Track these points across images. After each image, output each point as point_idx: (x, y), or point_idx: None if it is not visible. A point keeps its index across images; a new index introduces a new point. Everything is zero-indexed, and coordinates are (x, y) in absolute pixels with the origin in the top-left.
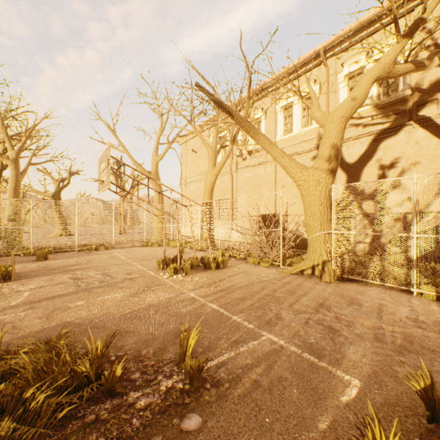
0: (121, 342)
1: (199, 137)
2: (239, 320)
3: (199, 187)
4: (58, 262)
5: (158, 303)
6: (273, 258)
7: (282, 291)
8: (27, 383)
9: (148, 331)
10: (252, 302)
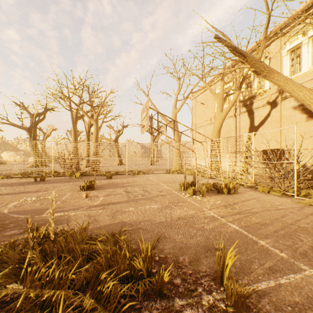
0: (161, 245)
1: (209, 89)
2: (267, 246)
3: (206, 130)
4: (117, 180)
5: (184, 217)
6: (284, 188)
7: (307, 222)
8: (101, 267)
9: (180, 239)
10: (275, 228)
